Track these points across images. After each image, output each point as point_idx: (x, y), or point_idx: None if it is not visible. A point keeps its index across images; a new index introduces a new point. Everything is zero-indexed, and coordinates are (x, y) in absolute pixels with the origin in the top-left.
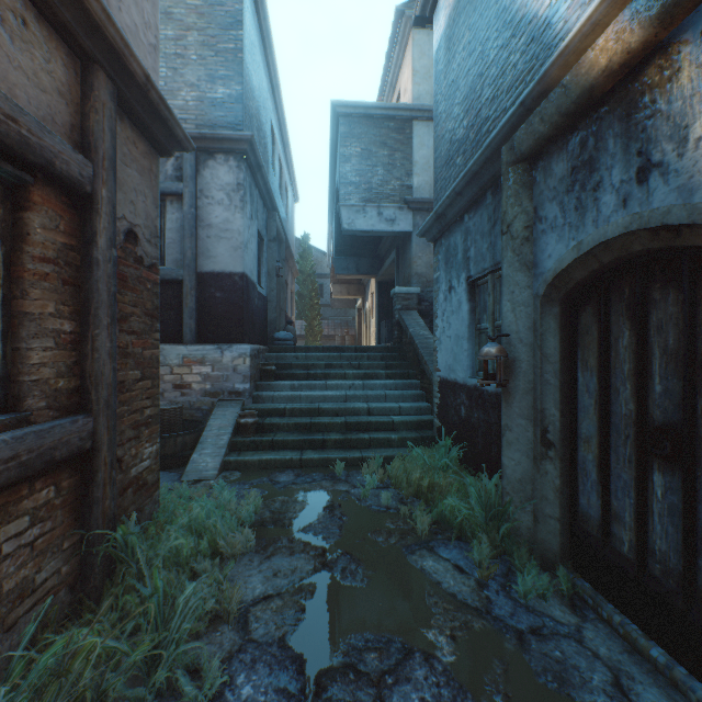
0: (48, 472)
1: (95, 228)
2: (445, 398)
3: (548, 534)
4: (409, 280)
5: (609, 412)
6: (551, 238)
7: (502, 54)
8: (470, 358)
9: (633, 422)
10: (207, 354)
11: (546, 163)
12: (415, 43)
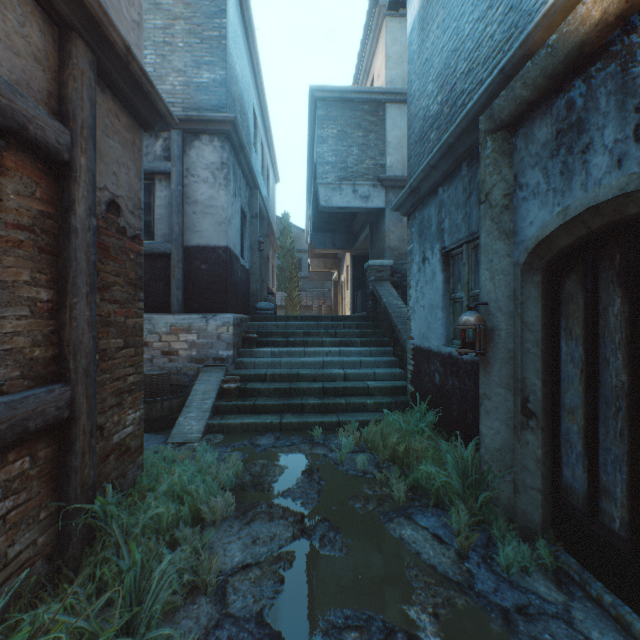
0: (23, 442)
1: (74, 196)
2: (419, 365)
3: (529, 505)
4: (382, 253)
5: (597, 383)
6: (533, 205)
7: (478, 26)
8: (444, 326)
9: (625, 394)
10: (193, 323)
11: (528, 130)
12: (388, 30)
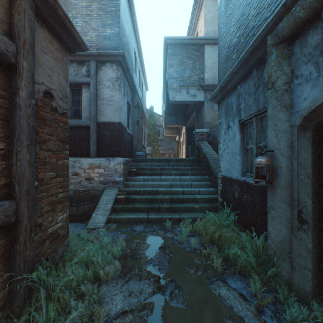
0: None
1: (18, 85)
2: (225, 187)
3: (302, 278)
4: (203, 125)
5: None
6: (306, 87)
7: None
8: (240, 165)
9: None
10: (102, 163)
11: (302, 39)
12: (205, 6)
